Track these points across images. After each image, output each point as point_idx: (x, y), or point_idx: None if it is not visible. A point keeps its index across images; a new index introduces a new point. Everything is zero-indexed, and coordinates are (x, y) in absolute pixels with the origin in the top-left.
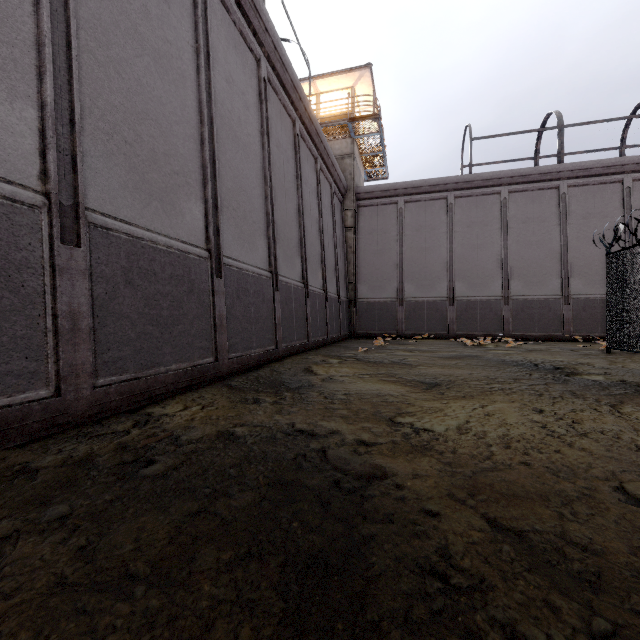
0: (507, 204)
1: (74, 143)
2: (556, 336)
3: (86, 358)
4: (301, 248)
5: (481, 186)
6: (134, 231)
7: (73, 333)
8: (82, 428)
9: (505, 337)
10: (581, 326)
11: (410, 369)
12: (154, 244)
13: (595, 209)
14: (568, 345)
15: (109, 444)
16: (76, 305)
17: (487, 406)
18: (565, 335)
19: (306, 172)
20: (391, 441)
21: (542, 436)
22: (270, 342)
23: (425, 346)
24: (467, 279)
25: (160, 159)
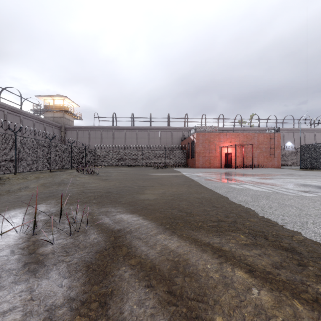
0: (102, 134)
1: None
2: None
3: None
4: None
5: (96, 129)
6: None
7: None
8: None
9: None
10: None
11: None
12: None
13: (119, 136)
14: None
15: None
16: None
17: None
18: None
19: (39, 129)
20: None
21: None
22: None
23: None
24: None
25: None
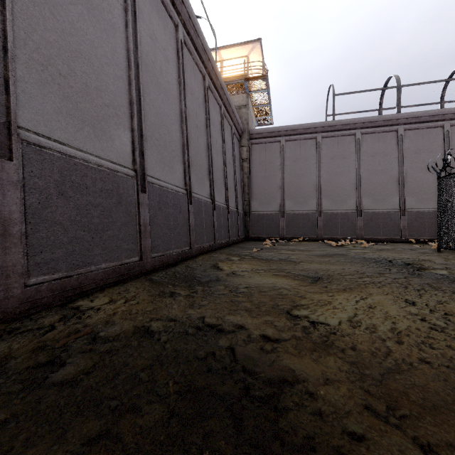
0: (360, 142)
1: (7, 68)
2: (396, 239)
3: (17, 260)
4: (209, 172)
5: (341, 129)
6: (67, 150)
7: (3, 238)
8: (11, 324)
9: (359, 240)
10: (414, 231)
11: (295, 265)
12: (86, 162)
13: (423, 146)
14: (406, 245)
15: (29, 343)
16: (7, 212)
17: (367, 299)
18: (402, 238)
19: (213, 116)
20: (293, 337)
21: (427, 330)
22: (185, 244)
23: (302, 246)
24: (331, 197)
25: (92, 92)
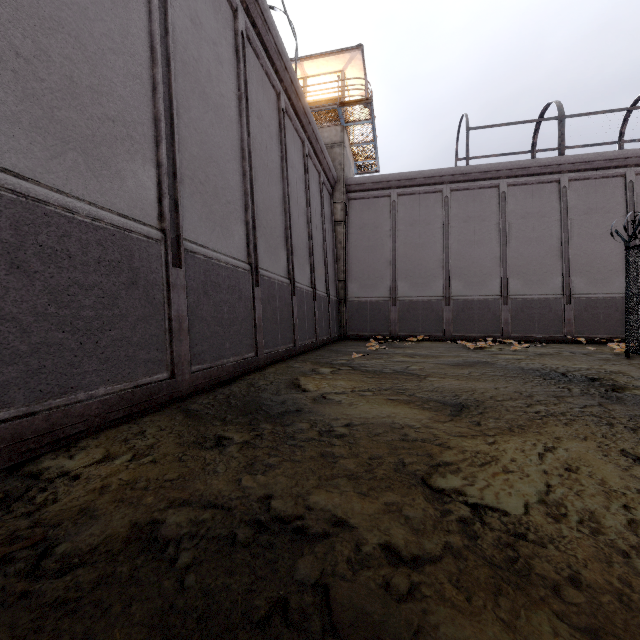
0: (506, 198)
1: None
2: (557, 338)
3: None
4: (287, 239)
5: (478, 179)
6: (29, 189)
7: None
8: None
9: (504, 339)
10: (583, 327)
11: (420, 382)
12: (68, 212)
13: (597, 204)
14: (574, 348)
15: None
16: None
17: (556, 450)
18: (568, 337)
19: (292, 155)
20: (447, 549)
21: None
22: (248, 348)
23: (423, 350)
24: (464, 277)
25: (83, 94)
